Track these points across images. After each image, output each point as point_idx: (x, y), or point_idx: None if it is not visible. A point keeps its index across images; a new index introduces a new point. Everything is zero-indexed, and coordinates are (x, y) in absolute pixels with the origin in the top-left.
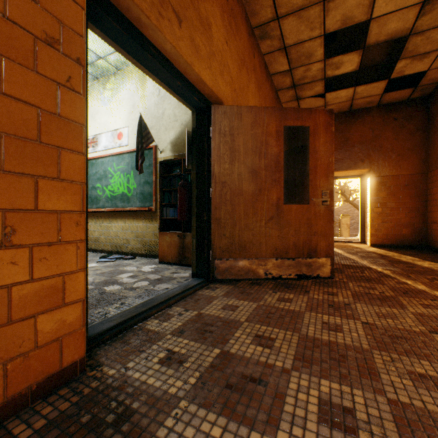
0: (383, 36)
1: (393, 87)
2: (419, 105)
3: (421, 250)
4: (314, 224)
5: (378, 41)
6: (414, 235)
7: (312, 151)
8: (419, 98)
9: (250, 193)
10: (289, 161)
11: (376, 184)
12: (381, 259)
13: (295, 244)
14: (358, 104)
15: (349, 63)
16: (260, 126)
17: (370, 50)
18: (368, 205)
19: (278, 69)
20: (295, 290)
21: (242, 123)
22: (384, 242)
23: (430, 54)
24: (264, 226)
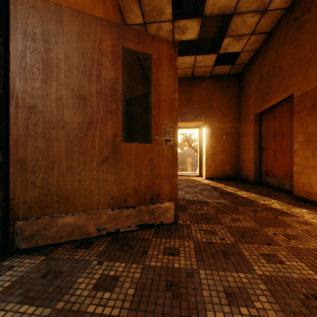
0: (216, 9)
1: (220, 64)
2: (234, 79)
3: (236, 180)
4: (157, 165)
5: (212, 13)
6: (232, 170)
7: (155, 83)
8: (234, 74)
9: (76, 125)
10: (142, 104)
11: (209, 133)
12: (214, 190)
13: (136, 189)
14: (198, 72)
15: (192, 30)
16: (90, 39)
17: (206, 26)
18: (204, 149)
19: (134, 20)
20: (132, 251)
21: (63, 29)
22: (214, 176)
23: (244, 37)
24: (96, 169)
